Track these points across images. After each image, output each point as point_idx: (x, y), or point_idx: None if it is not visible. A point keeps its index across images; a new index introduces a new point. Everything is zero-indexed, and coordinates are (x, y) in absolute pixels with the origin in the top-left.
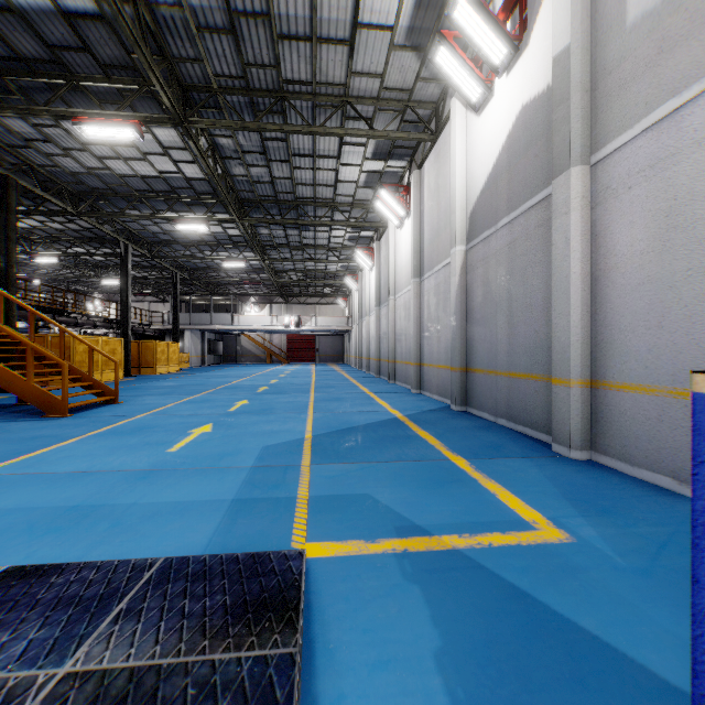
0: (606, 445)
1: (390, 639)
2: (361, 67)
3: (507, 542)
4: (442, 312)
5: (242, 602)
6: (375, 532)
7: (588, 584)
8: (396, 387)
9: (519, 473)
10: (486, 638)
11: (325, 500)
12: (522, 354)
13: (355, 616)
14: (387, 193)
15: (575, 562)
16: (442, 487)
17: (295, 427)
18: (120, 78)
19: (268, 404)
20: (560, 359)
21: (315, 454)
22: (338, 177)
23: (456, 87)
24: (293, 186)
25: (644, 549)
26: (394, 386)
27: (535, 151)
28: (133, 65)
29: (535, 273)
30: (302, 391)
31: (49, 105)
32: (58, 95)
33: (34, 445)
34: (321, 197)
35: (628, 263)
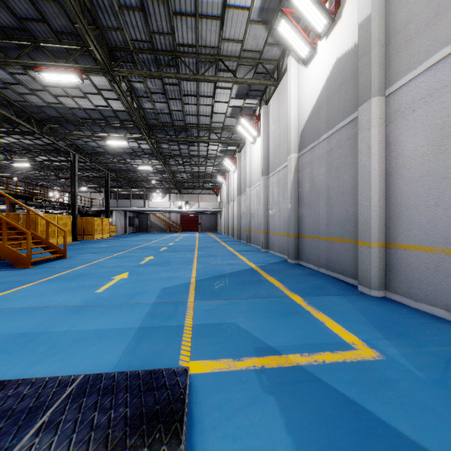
0: (396, 287)
1: (254, 445)
2: (229, 35)
3: (335, 359)
4: (281, 198)
5: (139, 413)
6: (240, 352)
7: (400, 394)
8: (251, 247)
9: (338, 306)
10: (329, 443)
11: (204, 327)
12: (337, 225)
13: (226, 424)
14: (245, 120)
15: (387, 375)
16: (286, 317)
17: (184, 275)
18: (67, 41)
19: (166, 259)
20: (364, 228)
21: (197, 293)
22: (213, 110)
23: (292, 48)
24: (184, 116)
25: (435, 364)
26: (250, 246)
27: (346, 88)
28: (76, 32)
29: (346, 171)
30: (189, 250)
31: (19, 58)
32: (26, 52)
33: (3, 288)
34: (202, 124)
35: (412, 162)
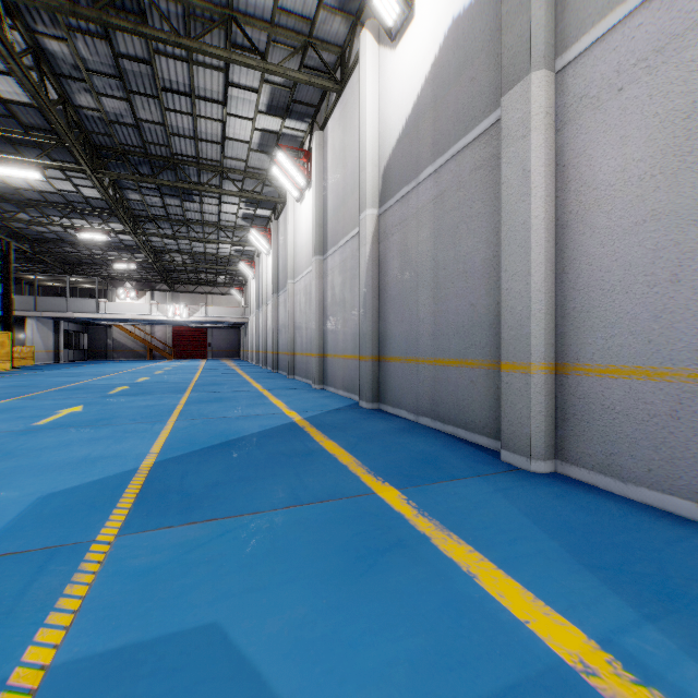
0: (580, 452)
1: None
2: None
3: None
4: (349, 292)
5: None
6: None
7: None
8: (295, 382)
9: (484, 510)
10: None
11: (89, 681)
12: (453, 335)
13: None
14: (284, 155)
15: None
16: (374, 569)
17: (133, 448)
18: None
19: (111, 411)
20: (514, 337)
21: (140, 505)
22: (226, 133)
23: (369, 3)
24: (167, 137)
25: None
26: (294, 381)
27: (472, 73)
28: None
29: (472, 230)
30: (174, 391)
31: None
32: None
33: None
34: (205, 158)
35: (617, 196)
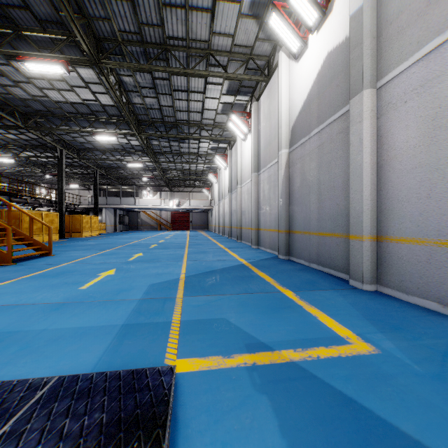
0: (388, 280)
1: None
2: (219, 29)
3: (330, 354)
4: (272, 194)
5: (117, 419)
6: (230, 349)
7: (399, 389)
8: (242, 244)
9: (330, 300)
10: (327, 446)
11: (192, 324)
12: (328, 220)
13: (214, 428)
14: (236, 117)
15: (384, 370)
16: (278, 312)
17: (174, 271)
18: (52, 31)
19: (156, 256)
20: (355, 222)
21: (187, 289)
22: (204, 107)
23: (283, 42)
24: (174, 112)
25: (432, 357)
26: (241, 243)
27: (337, 82)
28: (61, 21)
29: (337, 165)
30: (180, 247)
31: (0, 47)
32: (8, 40)
33: None
34: (192, 120)
35: (404, 154)
